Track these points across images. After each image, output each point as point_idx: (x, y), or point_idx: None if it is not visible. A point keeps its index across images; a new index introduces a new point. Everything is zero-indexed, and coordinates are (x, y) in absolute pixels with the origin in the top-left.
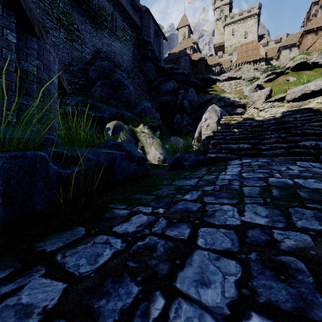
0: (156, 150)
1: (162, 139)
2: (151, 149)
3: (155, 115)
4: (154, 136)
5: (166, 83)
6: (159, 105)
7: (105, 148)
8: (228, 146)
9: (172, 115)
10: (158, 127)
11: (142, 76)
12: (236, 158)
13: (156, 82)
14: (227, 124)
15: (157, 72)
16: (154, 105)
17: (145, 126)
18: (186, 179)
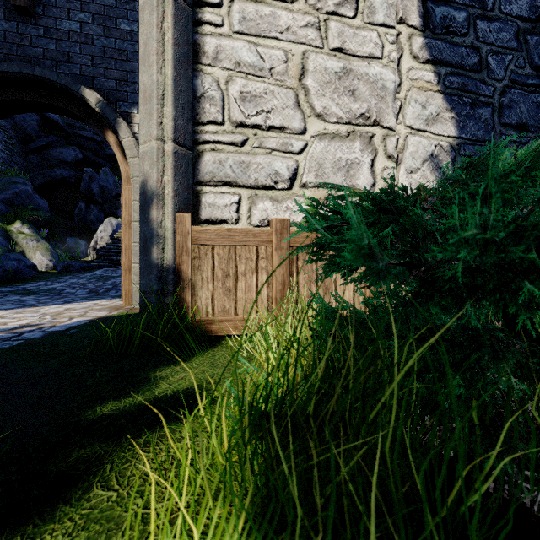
0: (44, 256)
1: (52, 240)
2: (36, 254)
3: (39, 203)
4: (40, 239)
5: (61, 149)
6: (47, 182)
7: (5, 259)
8: (110, 258)
9: (73, 201)
10: (46, 221)
11: (9, 127)
12: (112, 266)
13: (41, 142)
14: (119, 238)
15: (42, 125)
16: (36, 180)
17: (25, 224)
18: (66, 276)
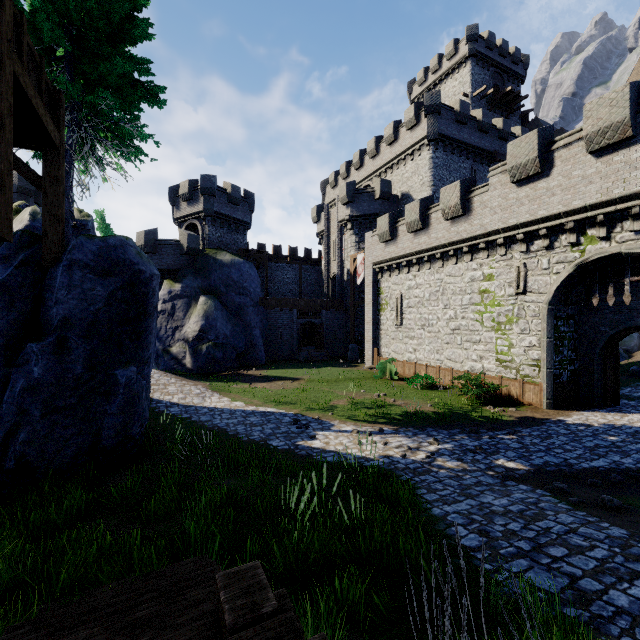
0: None
1: None
2: None
3: None
4: None
5: None
6: None
7: None
8: None
9: None
10: None
11: None
12: None
13: None
14: None
15: None
16: None
17: None
18: None
